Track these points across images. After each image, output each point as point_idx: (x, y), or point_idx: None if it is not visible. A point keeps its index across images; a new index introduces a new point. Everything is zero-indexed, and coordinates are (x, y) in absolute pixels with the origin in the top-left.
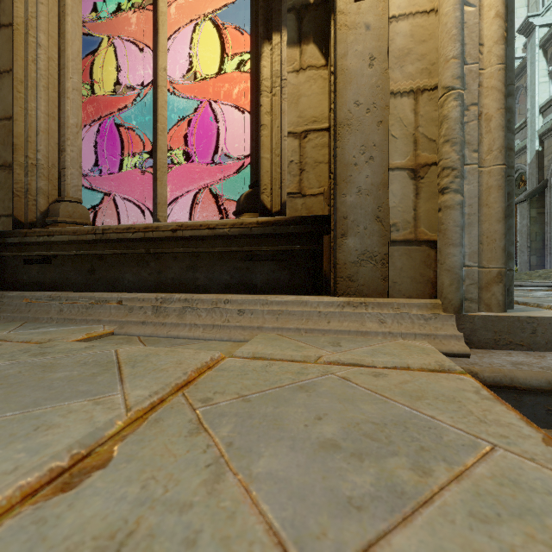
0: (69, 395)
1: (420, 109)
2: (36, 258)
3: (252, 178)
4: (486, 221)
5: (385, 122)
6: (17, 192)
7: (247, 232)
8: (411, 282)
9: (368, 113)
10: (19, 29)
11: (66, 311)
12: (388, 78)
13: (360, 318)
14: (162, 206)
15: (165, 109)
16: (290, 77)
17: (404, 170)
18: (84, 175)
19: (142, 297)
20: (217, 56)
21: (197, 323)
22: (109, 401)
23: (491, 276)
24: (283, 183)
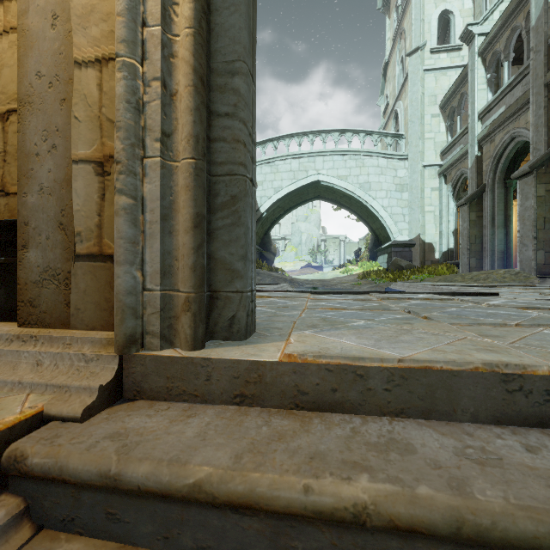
0: None
1: (104, 84)
2: None
3: None
4: (180, 231)
5: (69, 101)
6: None
7: None
8: (95, 309)
9: (51, 88)
10: None
11: None
12: (72, 43)
13: (17, 358)
14: None
15: None
16: None
17: (89, 163)
18: None
19: None
20: None
21: None
22: None
23: (181, 302)
24: None
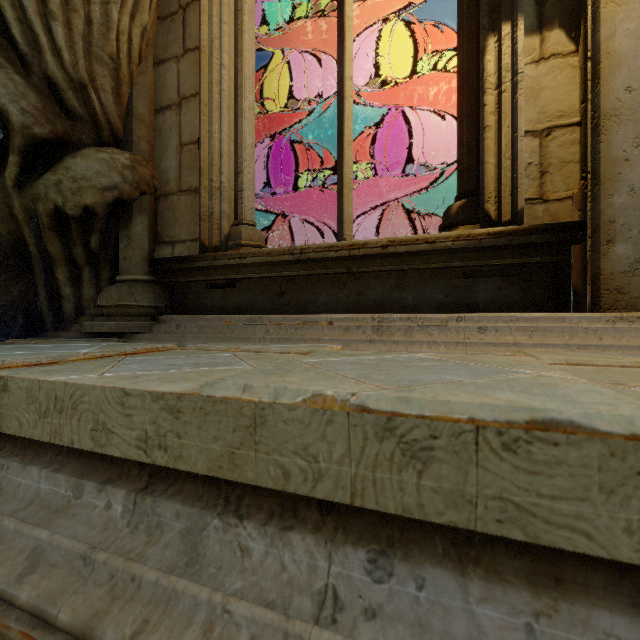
0: (489, 372)
1: None
2: (219, 282)
3: (460, 188)
4: None
5: None
6: (203, 216)
7: (476, 244)
8: None
9: None
10: (204, 52)
11: (273, 332)
12: None
13: None
14: (348, 225)
15: (351, 121)
16: (527, 69)
17: None
18: (256, 197)
19: (356, 316)
20: (331, 66)
21: (436, 341)
22: (545, 375)
23: None
24: (519, 188)
